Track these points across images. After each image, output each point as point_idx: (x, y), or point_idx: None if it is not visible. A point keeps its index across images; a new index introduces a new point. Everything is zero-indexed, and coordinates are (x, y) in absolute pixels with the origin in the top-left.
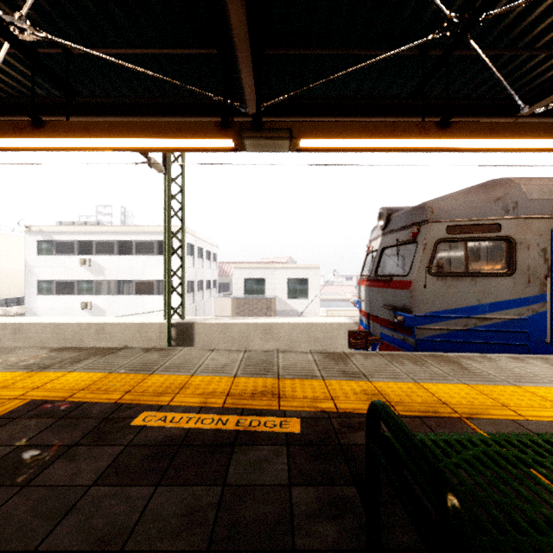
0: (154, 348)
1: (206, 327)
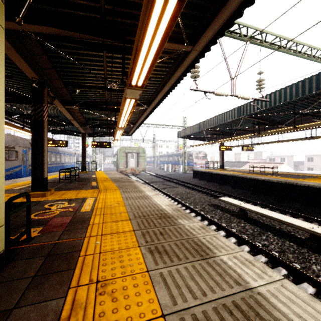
0: None
1: None
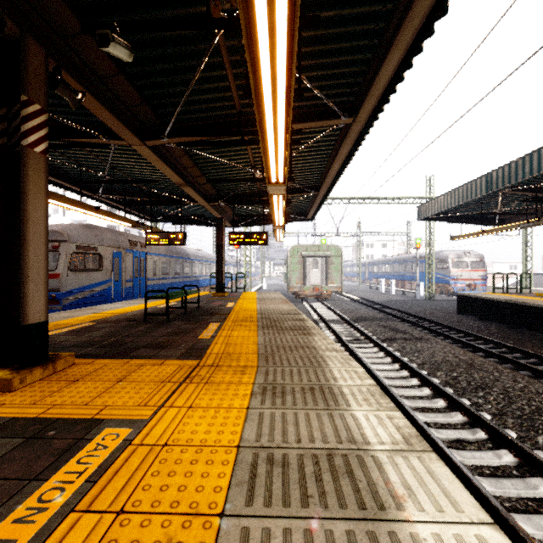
0: None
1: None
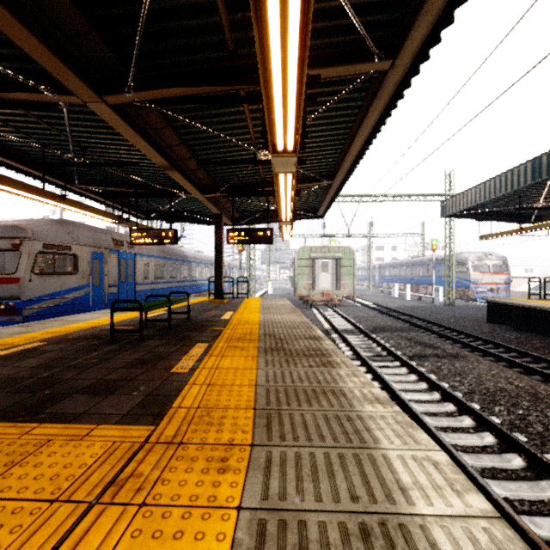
0: None
1: None
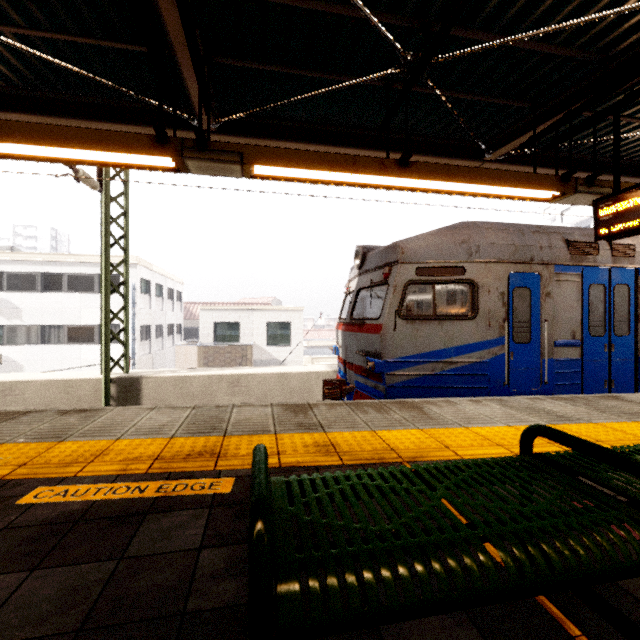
0: (74, 410)
1: (157, 381)
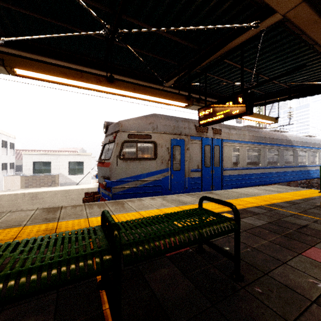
0: None
1: None
